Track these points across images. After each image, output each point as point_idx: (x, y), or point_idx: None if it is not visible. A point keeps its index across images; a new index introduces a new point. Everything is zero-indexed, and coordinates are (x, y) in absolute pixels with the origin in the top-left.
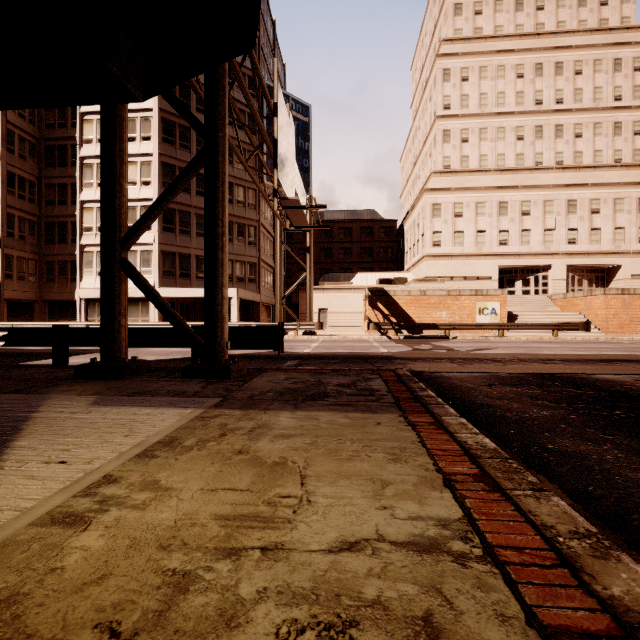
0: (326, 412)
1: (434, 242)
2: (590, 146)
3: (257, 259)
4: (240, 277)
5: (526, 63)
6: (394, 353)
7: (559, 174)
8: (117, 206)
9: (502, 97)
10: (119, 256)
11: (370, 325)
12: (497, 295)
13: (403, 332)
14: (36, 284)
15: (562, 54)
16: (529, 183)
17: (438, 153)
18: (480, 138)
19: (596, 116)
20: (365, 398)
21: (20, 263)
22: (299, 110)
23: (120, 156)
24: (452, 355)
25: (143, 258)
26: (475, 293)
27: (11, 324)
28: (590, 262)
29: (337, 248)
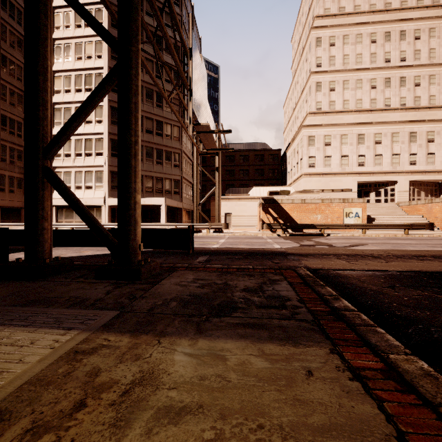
0: (235, 341)
1: (310, 164)
2: (426, 92)
3: (180, 177)
4: (168, 190)
5: (378, 32)
6: (286, 249)
7: (403, 113)
8: (39, 118)
9: (360, 57)
10: (41, 164)
11: (264, 225)
12: (359, 203)
13: (288, 230)
14: (22, 195)
15: (405, 24)
16: (380, 120)
17: (312, 99)
18: (343, 88)
19: (431, 70)
20: (277, 312)
21: (10, 180)
22: (211, 69)
23: (42, 72)
24: (335, 251)
25: (97, 176)
26: (343, 201)
27: (1, 224)
28: (427, 178)
29: (238, 170)
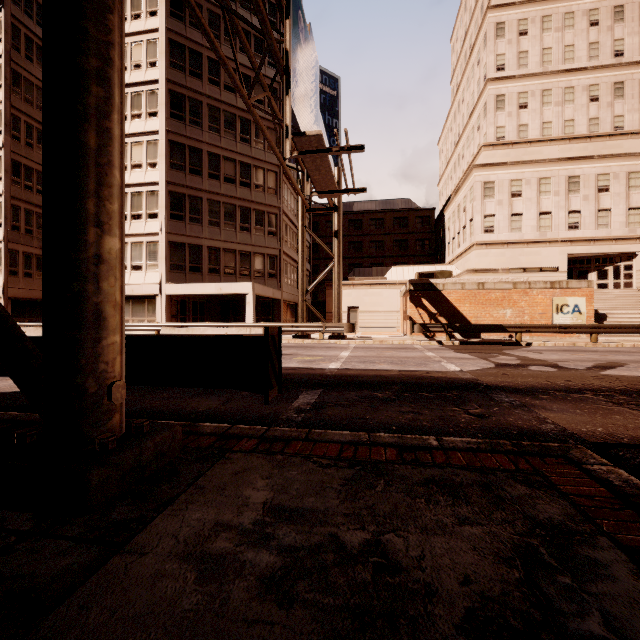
0: None
1: (486, 228)
2: None
3: (278, 251)
4: (259, 271)
5: (602, 7)
6: (474, 374)
7: None
8: None
9: (570, 51)
10: None
11: (415, 327)
12: (581, 288)
13: (455, 335)
14: None
15: None
16: (607, 152)
17: (490, 123)
18: (542, 102)
19: None
20: None
21: (26, 259)
22: (326, 82)
23: None
24: (582, 380)
25: (149, 250)
26: (551, 286)
27: None
28: None
29: (368, 241)
